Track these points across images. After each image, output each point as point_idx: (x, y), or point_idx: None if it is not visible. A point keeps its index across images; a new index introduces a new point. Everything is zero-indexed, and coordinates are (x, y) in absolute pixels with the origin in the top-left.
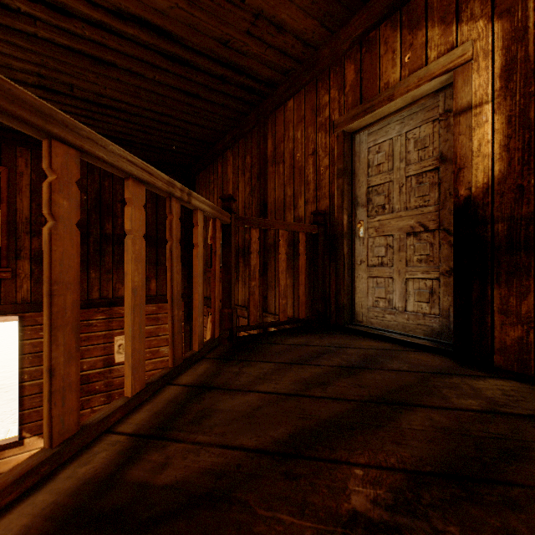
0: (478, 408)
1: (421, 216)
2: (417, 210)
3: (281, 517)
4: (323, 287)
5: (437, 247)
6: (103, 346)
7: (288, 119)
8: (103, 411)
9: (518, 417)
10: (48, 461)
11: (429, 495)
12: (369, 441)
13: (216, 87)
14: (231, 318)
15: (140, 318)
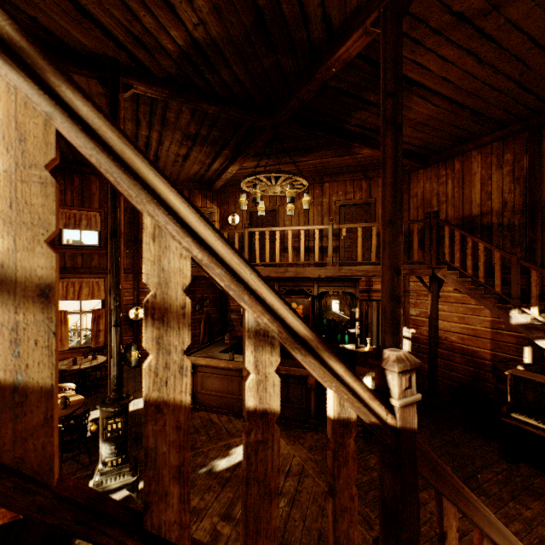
0: None
1: None
2: None
3: None
4: None
5: None
6: None
7: None
8: None
9: None
10: None
11: None
12: None
13: None
14: None
15: None
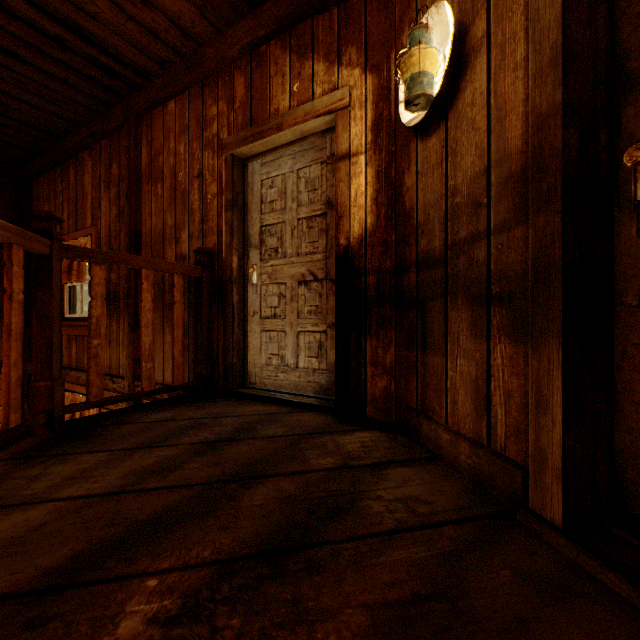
0: (332, 466)
1: (312, 263)
2: (308, 257)
3: None
4: (209, 344)
5: (325, 297)
6: None
7: (169, 126)
8: None
9: (363, 468)
10: None
11: (229, 586)
12: (190, 535)
13: (49, 51)
14: (50, 394)
15: None
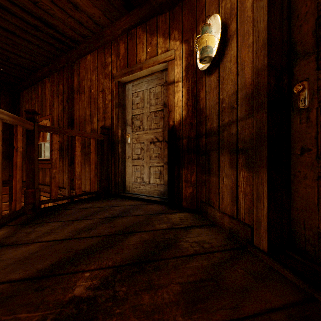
0: (166, 228)
1: (156, 133)
2: (155, 130)
3: (19, 316)
4: (107, 172)
5: (163, 149)
6: None
7: (87, 67)
8: None
9: (180, 229)
10: None
11: (120, 275)
12: (102, 256)
13: (30, 31)
14: (34, 195)
15: None
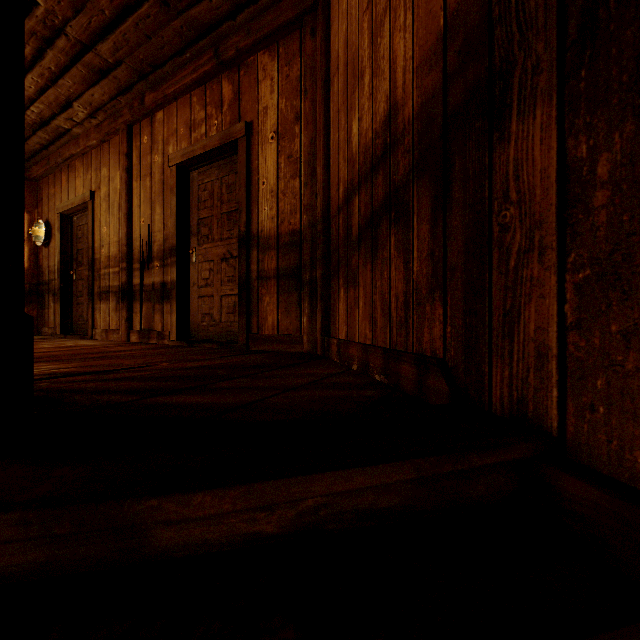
0: None
1: None
2: None
3: None
4: None
5: None
6: None
7: None
8: None
9: None
10: None
11: None
12: None
13: None
14: None
15: None
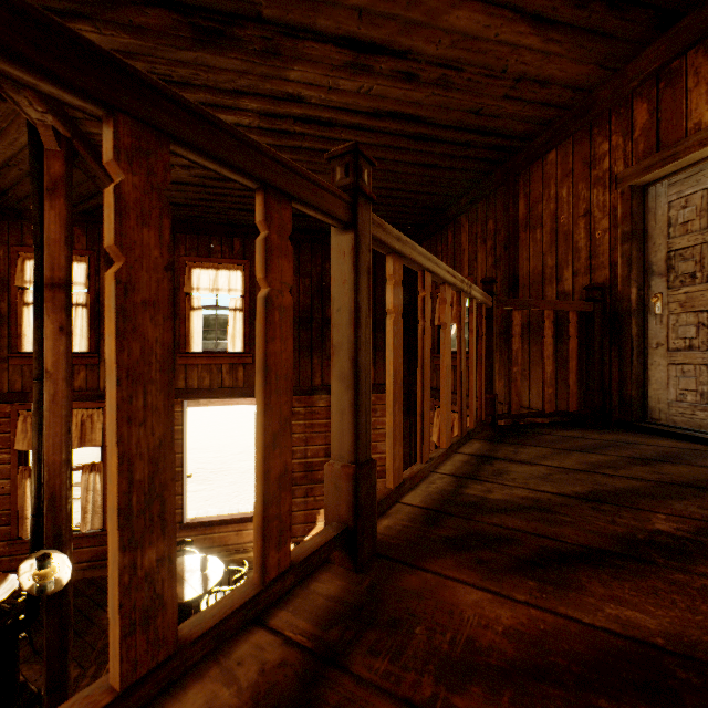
0: None
1: None
2: None
3: (595, 522)
4: (600, 375)
5: None
6: (324, 435)
7: (548, 175)
8: (434, 453)
9: None
10: (424, 469)
11: None
12: (672, 504)
13: (458, 153)
14: (493, 403)
15: (449, 390)
